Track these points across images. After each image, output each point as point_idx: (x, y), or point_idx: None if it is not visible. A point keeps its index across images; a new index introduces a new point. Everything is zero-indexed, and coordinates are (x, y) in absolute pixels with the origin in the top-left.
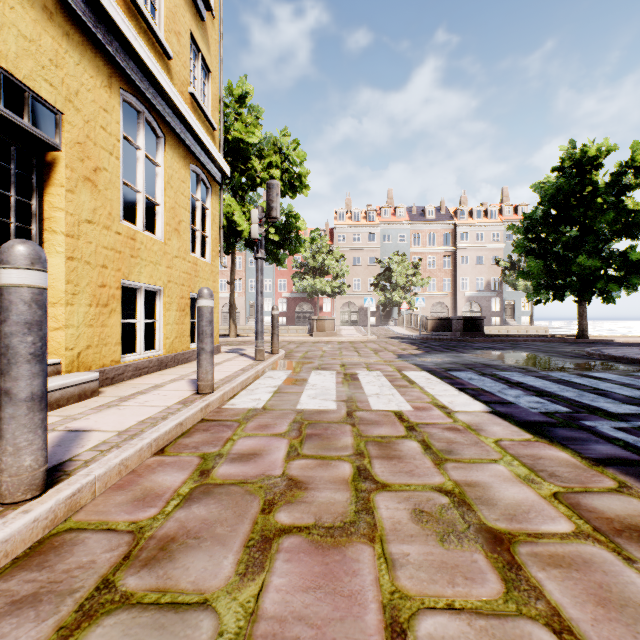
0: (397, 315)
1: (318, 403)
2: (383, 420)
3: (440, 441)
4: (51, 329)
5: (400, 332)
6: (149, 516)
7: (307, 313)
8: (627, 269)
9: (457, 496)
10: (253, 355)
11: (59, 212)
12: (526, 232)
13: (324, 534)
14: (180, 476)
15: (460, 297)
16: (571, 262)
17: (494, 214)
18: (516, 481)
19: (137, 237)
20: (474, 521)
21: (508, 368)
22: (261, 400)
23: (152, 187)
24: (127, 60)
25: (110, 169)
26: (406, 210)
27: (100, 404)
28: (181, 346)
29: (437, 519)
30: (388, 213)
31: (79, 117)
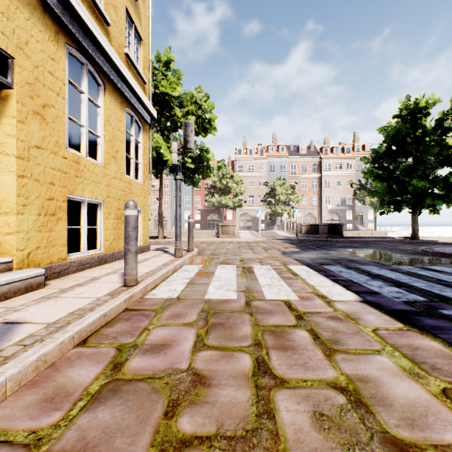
0: (279, 222)
1: (222, 293)
2: (276, 309)
3: (326, 330)
4: (4, 234)
5: (282, 235)
6: (51, 422)
7: (215, 221)
8: (448, 189)
9: (352, 394)
10: (174, 252)
11: (11, 138)
12: (374, 162)
13: (226, 448)
14: (94, 370)
15: (324, 210)
16: (407, 184)
17: (348, 151)
18: (403, 375)
19: (81, 161)
20: (376, 428)
21: (366, 262)
22: (176, 290)
23: (95, 124)
24: (71, 21)
25: (57, 106)
26: (286, 148)
27: (42, 296)
28: (118, 246)
29: (338, 425)
30: (273, 150)
31: (29, 62)
